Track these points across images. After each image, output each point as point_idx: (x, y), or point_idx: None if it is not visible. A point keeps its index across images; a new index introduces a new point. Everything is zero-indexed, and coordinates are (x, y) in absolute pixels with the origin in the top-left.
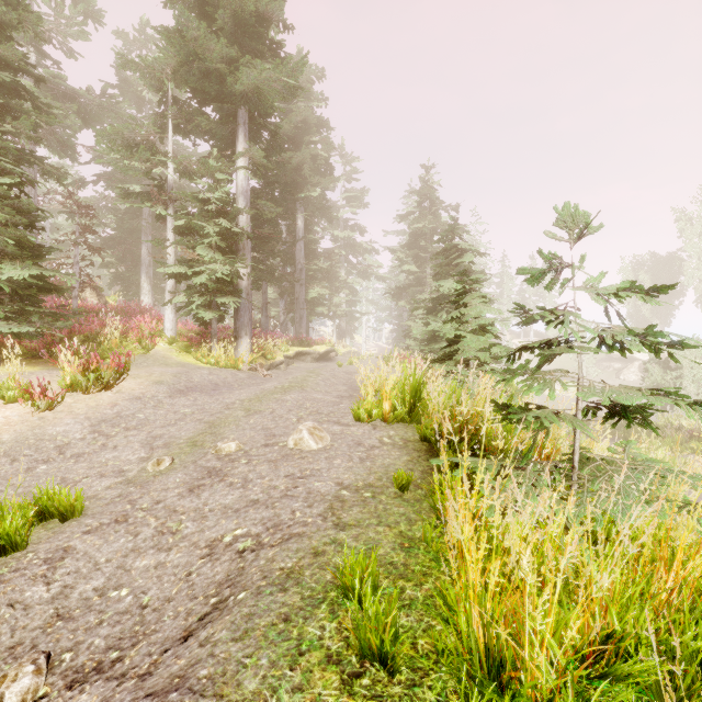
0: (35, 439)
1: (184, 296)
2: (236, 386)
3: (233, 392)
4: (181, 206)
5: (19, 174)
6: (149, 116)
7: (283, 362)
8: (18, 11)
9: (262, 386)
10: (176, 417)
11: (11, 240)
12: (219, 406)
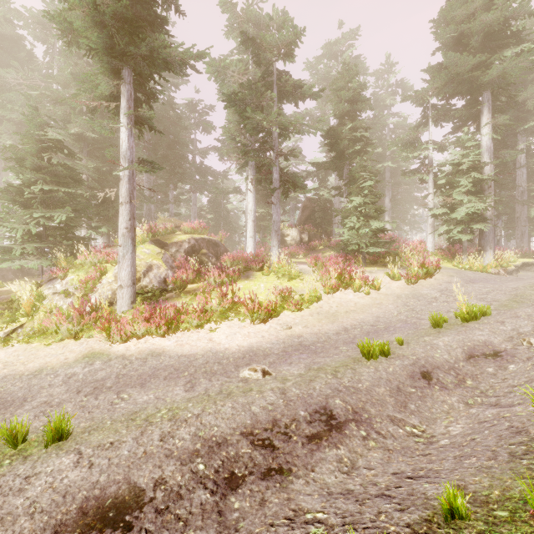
0: (419, 294)
1: (446, 227)
2: (498, 281)
3: (503, 283)
4: (441, 171)
5: (372, 179)
6: (416, 123)
7: (514, 270)
8: (365, 103)
9: (526, 281)
10: (482, 291)
11: (373, 210)
12: (508, 288)
